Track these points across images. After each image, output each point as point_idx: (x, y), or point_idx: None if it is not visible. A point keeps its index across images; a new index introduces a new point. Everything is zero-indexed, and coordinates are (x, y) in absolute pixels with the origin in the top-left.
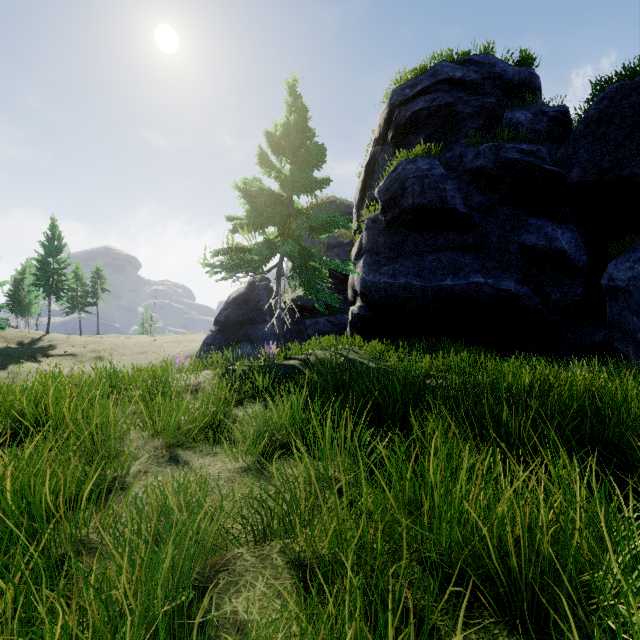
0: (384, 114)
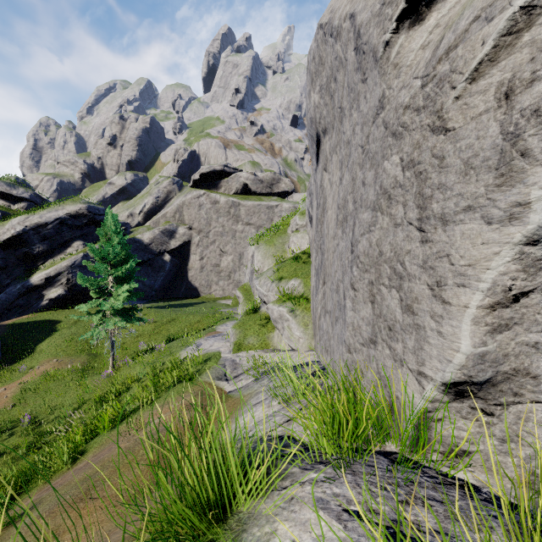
0: (84, 211)
